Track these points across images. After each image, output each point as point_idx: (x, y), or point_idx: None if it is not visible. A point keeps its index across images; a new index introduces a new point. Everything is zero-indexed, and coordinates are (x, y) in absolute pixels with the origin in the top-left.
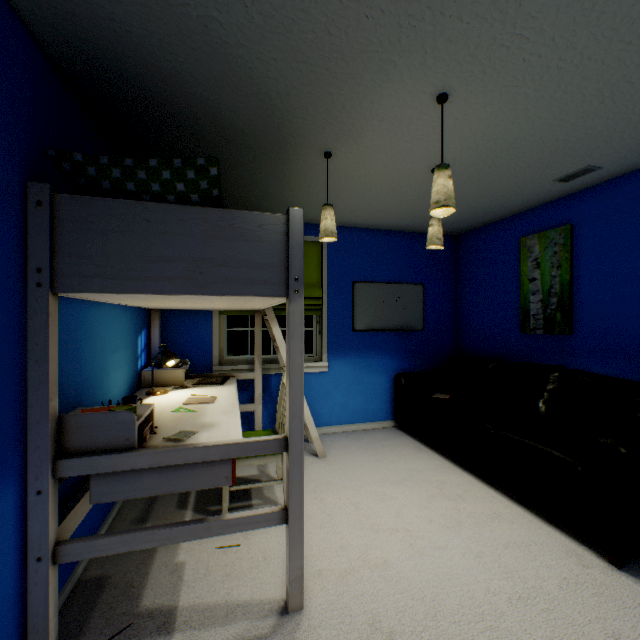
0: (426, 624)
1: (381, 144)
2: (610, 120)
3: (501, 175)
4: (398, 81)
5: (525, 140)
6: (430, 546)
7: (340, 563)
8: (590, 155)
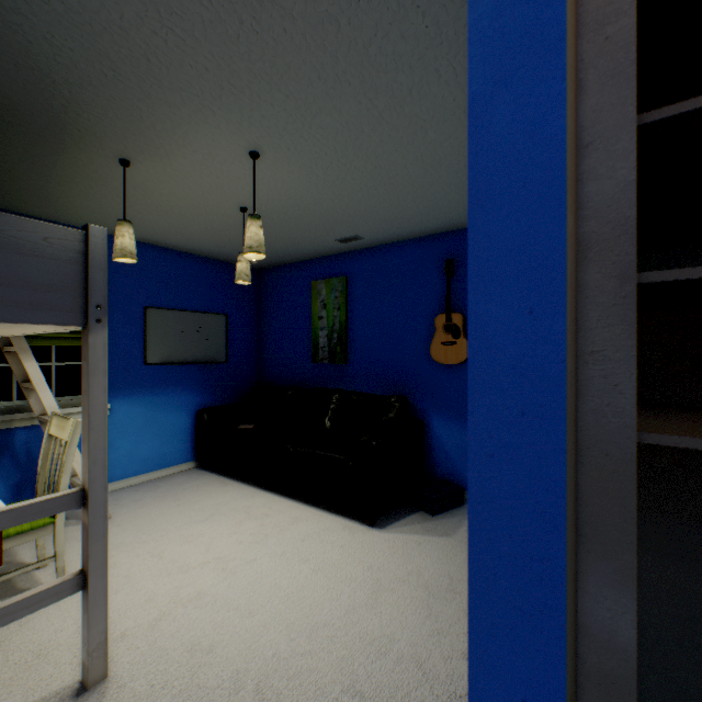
0: (243, 624)
1: (192, 172)
2: (368, 209)
3: (299, 227)
4: (216, 127)
5: (317, 206)
6: (242, 563)
7: (149, 615)
8: (358, 228)
